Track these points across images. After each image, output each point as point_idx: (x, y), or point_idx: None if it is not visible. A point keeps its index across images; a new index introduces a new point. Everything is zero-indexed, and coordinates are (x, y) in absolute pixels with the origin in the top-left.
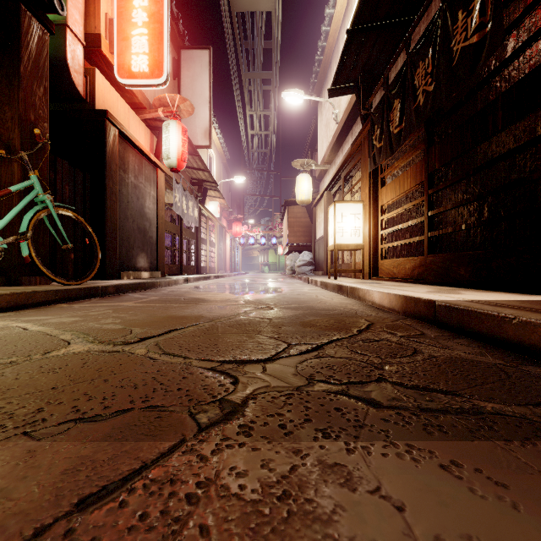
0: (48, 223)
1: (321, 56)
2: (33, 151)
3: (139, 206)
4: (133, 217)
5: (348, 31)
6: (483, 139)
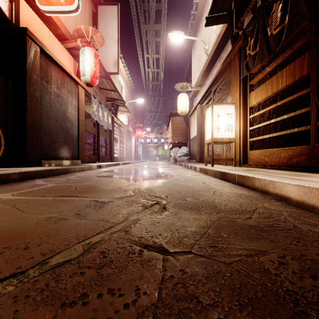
0: None
1: (195, 11)
2: None
3: (62, 111)
4: (55, 118)
5: None
6: None
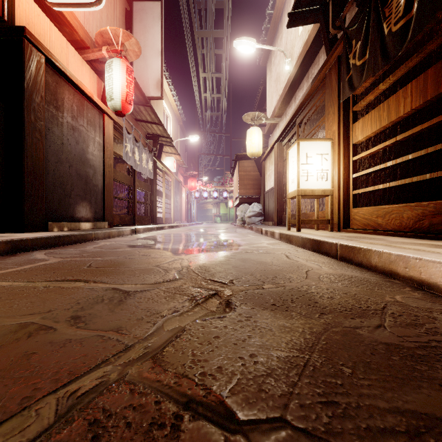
0: None
1: (272, 10)
2: None
3: (79, 151)
4: (69, 162)
5: None
6: None
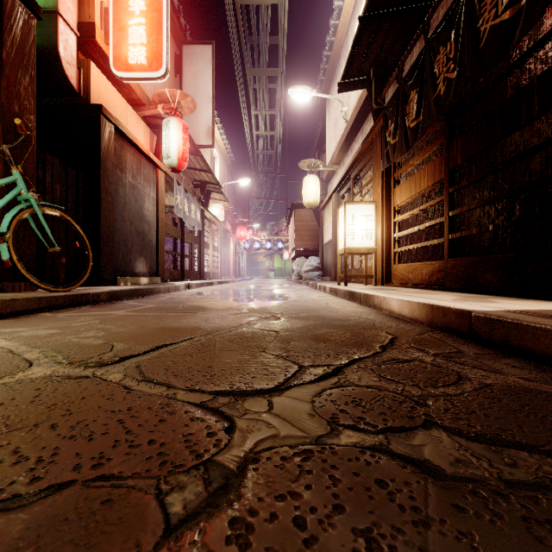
0: (33, 224)
1: (329, 51)
2: (15, 144)
3: (138, 208)
4: (130, 219)
5: (360, 18)
6: (515, 129)
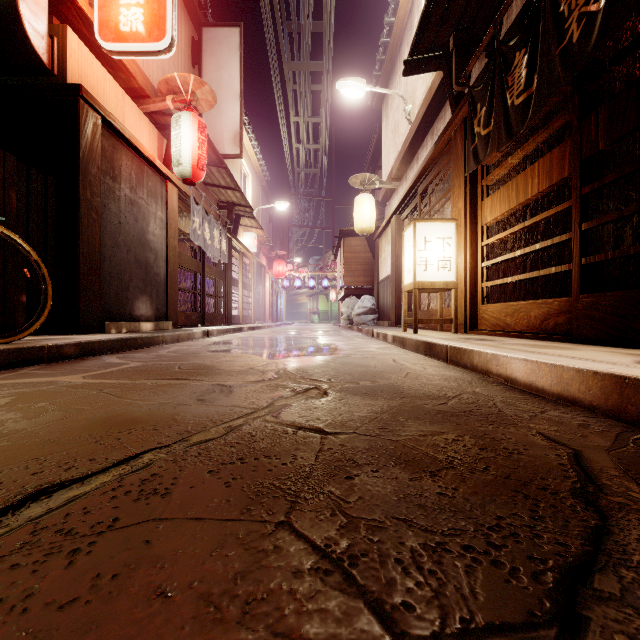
0: None
1: (388, 37)
2: None
3: (139, 231)
4: (128, 245)
5: None
6: None
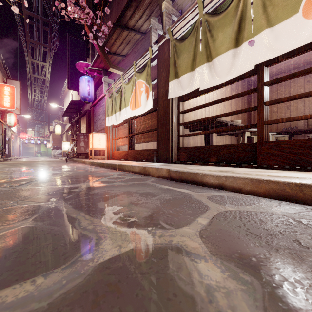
0: None
1: (64, 91)
2: None
3: None
4: None
5: (64, 113)
6: None
